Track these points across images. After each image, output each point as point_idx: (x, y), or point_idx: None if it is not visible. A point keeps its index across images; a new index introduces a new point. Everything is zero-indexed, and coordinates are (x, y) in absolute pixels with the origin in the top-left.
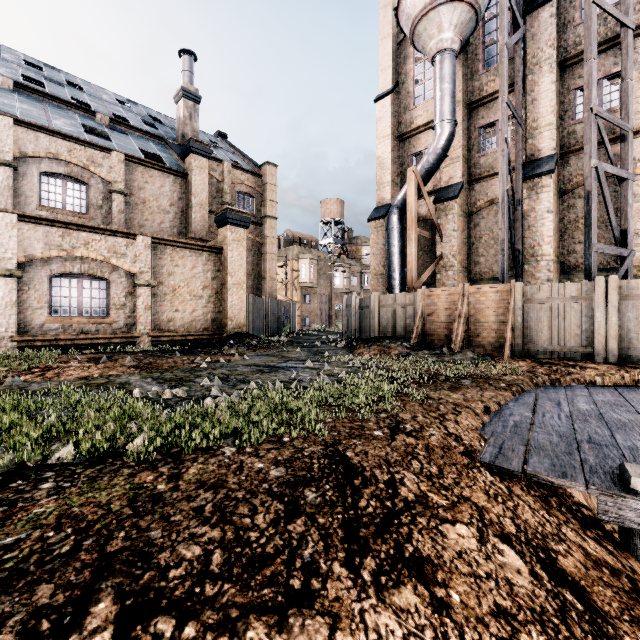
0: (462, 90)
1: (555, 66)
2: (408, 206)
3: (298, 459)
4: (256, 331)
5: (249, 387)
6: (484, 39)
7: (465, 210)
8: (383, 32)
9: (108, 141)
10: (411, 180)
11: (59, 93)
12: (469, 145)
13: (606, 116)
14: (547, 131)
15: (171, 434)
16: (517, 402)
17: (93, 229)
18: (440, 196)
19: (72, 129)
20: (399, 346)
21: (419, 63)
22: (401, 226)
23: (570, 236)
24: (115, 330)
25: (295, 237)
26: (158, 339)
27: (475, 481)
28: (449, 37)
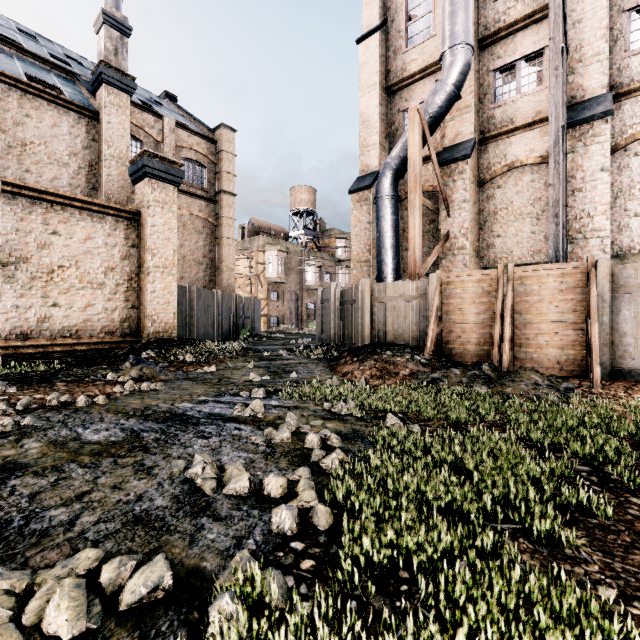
0: (474, 18)
1: None
2: (410, 160)
3: None
4: (202, 334)
5: None
6: None
7: (476, 177)
8: None
9: None
10: (414, 123)
11: None
12: (480, 94)
13: None
14: (595, 63)
15: None
16: None
17: None
18: (446, 156)
19: None
20: (410, 361)
21: None
22: (395, 194)
23: (622, 207)
24: None
25: (261, 226)
26: (16, 351)
27: None
28: None
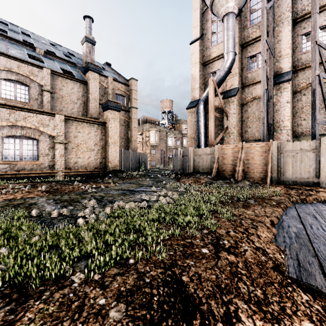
0: (238, 36)
1: (291, 22)
2: (209, 99)
3: (139, 289)
4: (125, 169)
5: (114, 206)
6: (250, 9)
7: (240, 102)
8: (194, 6)
9: (42, 63)
10: (211, 85)
11: (15, 37)
12: (242, 67)
13: (324, 46)
14: (286, 58)
15: (26, 264)
16: (287, 216)
17: (29, 110)
18: (226, 95)
19: (21, 55)
20: (205, 177)
21: (214, 23)
22: (205, 111)
23: (299, 116)
24: (42, 168)
25: (147, 119)
26: (68, 173)
27: (296, 304)
28: (232, 5)
